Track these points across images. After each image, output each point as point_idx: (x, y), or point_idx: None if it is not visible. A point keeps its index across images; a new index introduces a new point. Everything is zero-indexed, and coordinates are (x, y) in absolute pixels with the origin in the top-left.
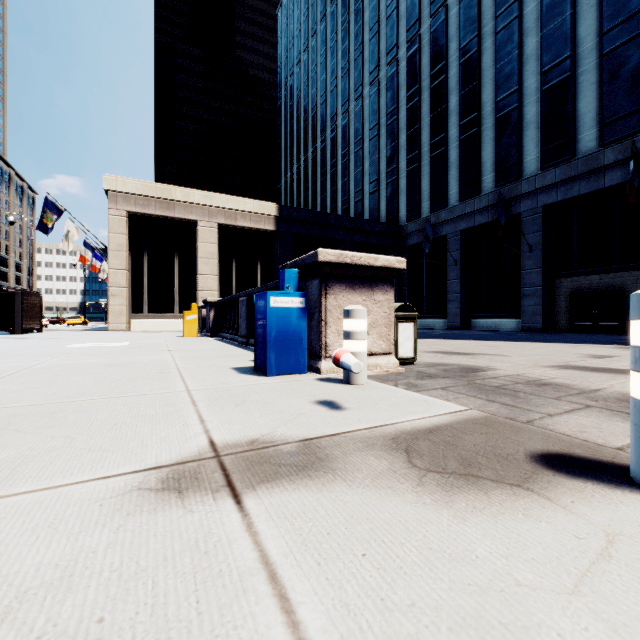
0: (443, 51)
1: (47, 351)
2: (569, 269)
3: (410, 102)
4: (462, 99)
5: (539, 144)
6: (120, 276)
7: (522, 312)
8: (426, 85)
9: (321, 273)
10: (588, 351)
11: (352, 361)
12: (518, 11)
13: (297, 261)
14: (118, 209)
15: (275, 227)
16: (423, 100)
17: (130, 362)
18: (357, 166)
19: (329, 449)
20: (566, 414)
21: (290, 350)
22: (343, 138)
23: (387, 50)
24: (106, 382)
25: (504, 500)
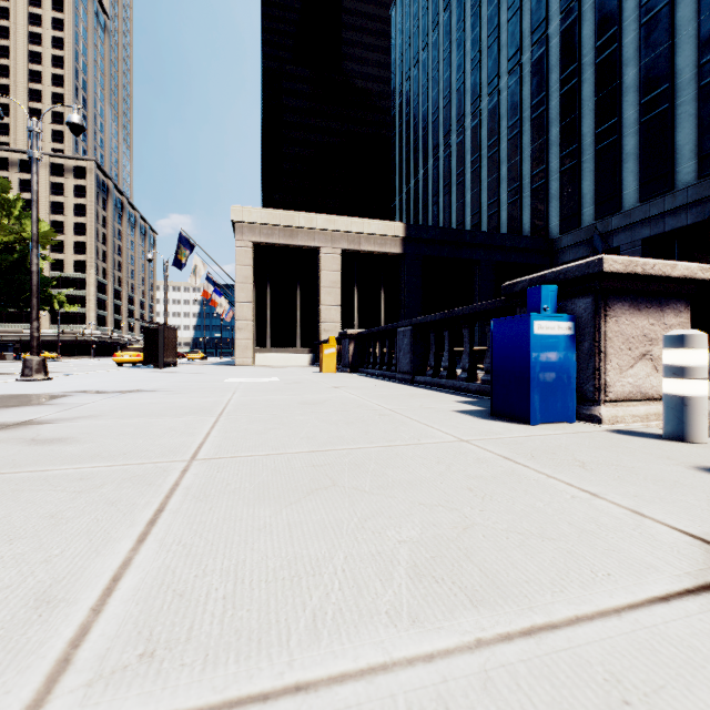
0: (614, 13)
1: (215, 386)
2: None
3: (565, 86)
4: (644, 70)
5: None
6: (246, 309)
7: None
8: (589, 61)
9: (598, 288)
10: None
11: None
12: None
13: (546, 275)
14: (244, 240)
15: (402, 249)
16: (584, 80)
17: (320, 400)
18: (491, 172)
19: None
20: None
21: (556, 391)
22: (473, 142)
23: (532, 28)
24: (341, 424)
25: None
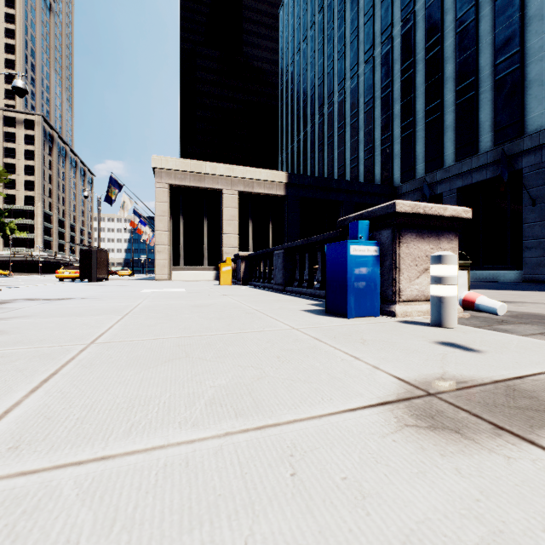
0: (438, 24)
1: (132, 294)
2: None
3: (404, 74)
4: (458, 66)
5: (543, 101)
6: (164, 236)
7: (524, 264)
8: (421, 57)
9: (394, 223)
10: None
11: (496, 303)
12: None
13: (363, 214)
14: (162, 183)
15: (285, 192)
16: (418, 71)
17: (208, 304)
18: (353, 136)
19: (543, 393)
20: None
21: (366, 294)
22: (339, 113)
23: (382, 30)
24: (214, 319)
25: None
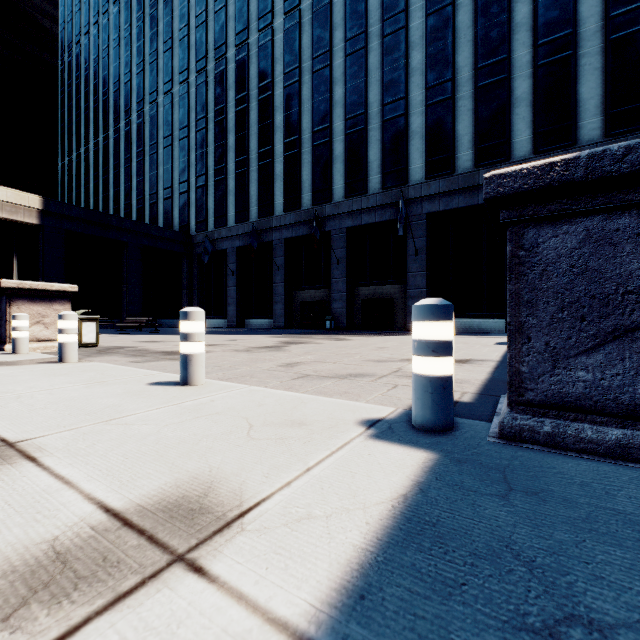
0: (224, 95)
1: None
2: (301, 285)
3: (199, 126)
4: (237, 141)
5: (283, 193)
6: None
7: (274, 314)
8: (212, 117)
9: (7, 293)
10: (243, 338)
11: None
12: (271, 91)
13: None
14: None
15: (39, 221)
16: (209, 129)
17: None
18: (152, 169)
19: None
20: (106, 356)
21: None
22: (138, 136)
23: (180, 70)
24: None
25: (4, 366)
